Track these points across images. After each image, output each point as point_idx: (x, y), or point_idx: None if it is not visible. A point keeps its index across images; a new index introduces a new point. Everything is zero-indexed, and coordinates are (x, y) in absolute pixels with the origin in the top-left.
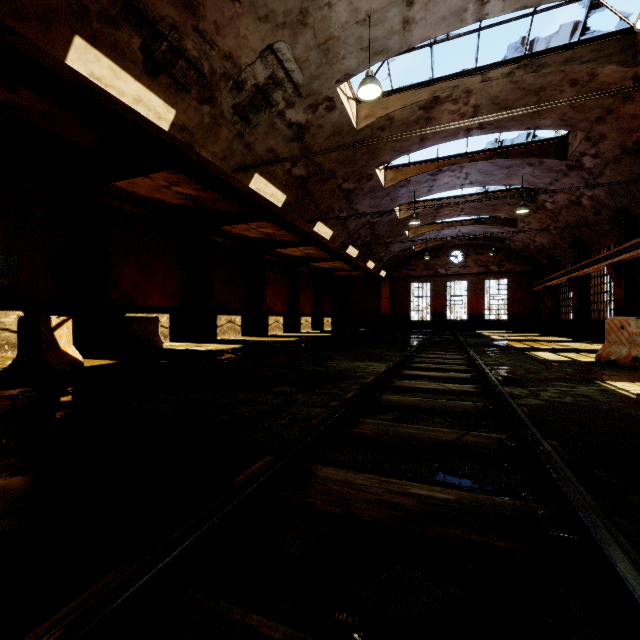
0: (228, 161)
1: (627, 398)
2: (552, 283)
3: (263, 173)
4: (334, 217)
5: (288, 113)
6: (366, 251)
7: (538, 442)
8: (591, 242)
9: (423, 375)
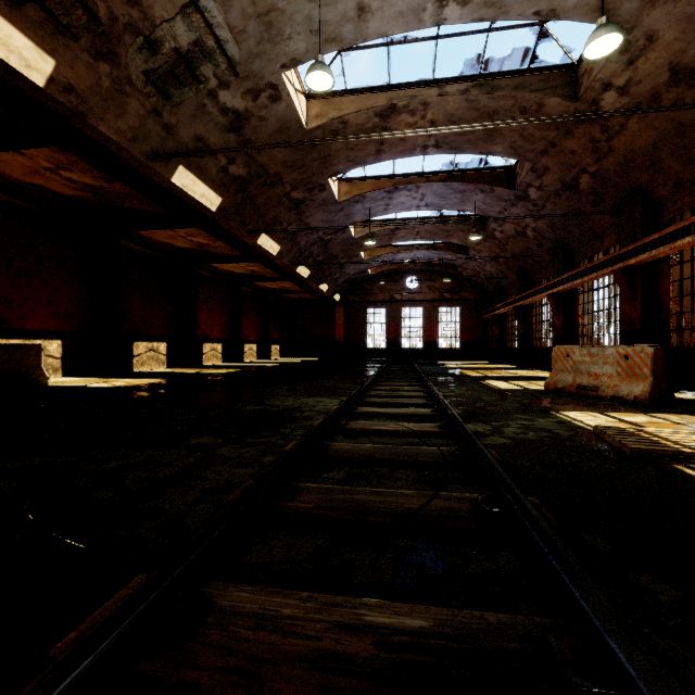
0: (140, 144)
1: (584, 430)
2: (500, 311)
3: (190, 166)
4: (281, 229)
5: (222, 95)
6: (319, 271)
7: (524, 507)
8: (534, 273)
9: (380, 412)
